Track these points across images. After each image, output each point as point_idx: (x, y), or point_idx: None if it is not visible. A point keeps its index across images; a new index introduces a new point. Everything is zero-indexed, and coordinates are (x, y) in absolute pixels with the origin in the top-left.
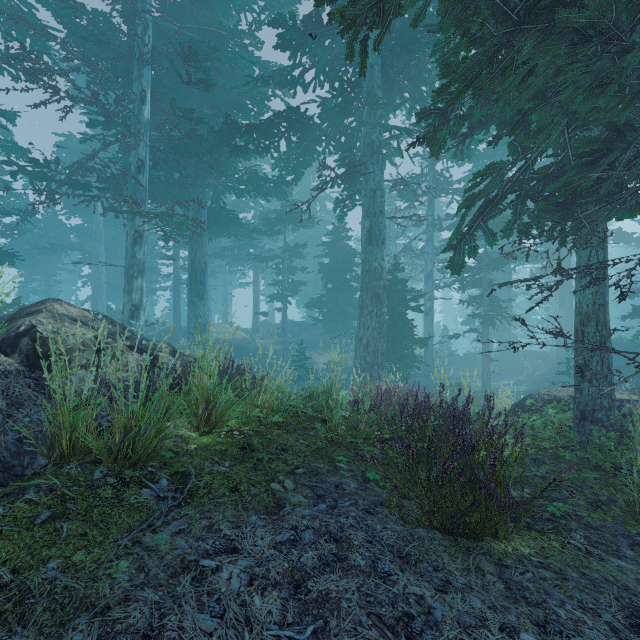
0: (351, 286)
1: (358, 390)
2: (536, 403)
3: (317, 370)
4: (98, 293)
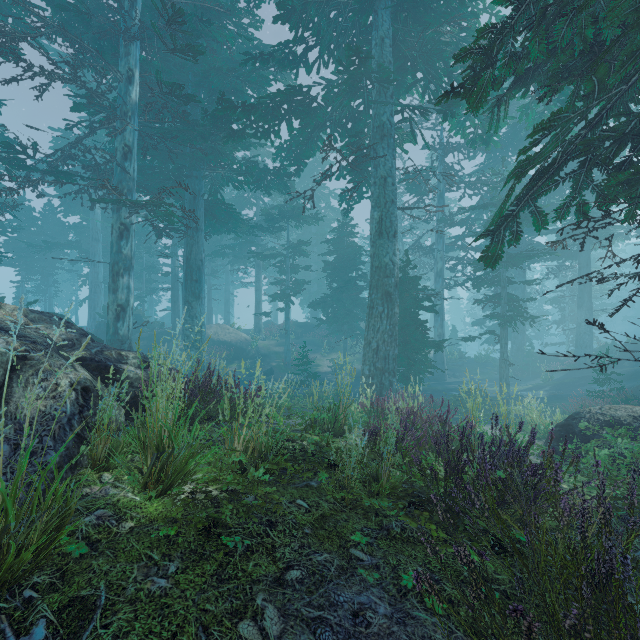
0: (357, 285)
1: (370, 405)
2: (592, 426)
3: (321, 373)
4: (95, 293)
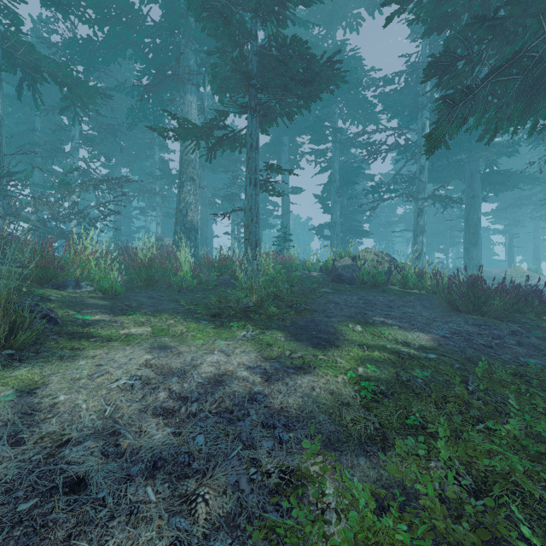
0: None
1: None
2: None
3: None
4: None
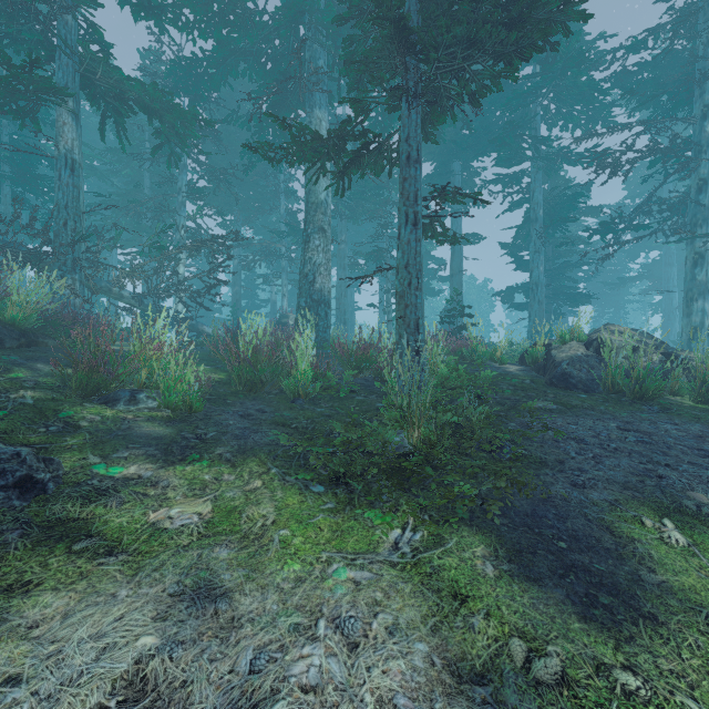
0: None
1: None
2: None
3: None
4: (668, 320)
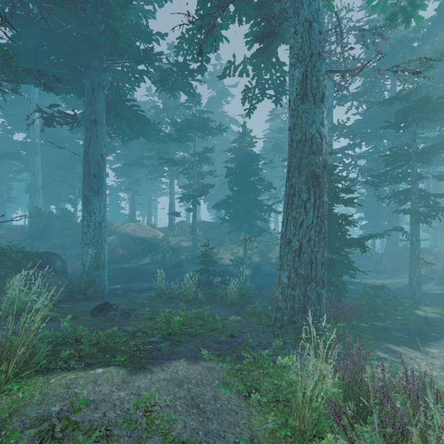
0: (256, 188)
1: None
2: None
3: (224, 265)
4: (34, 196)
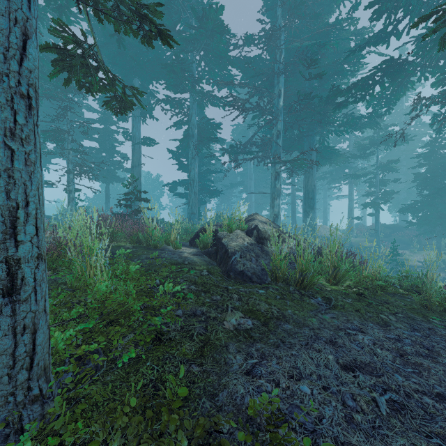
0: None
1: None
2: None
3: (410, 266)
4: (250, 208)
